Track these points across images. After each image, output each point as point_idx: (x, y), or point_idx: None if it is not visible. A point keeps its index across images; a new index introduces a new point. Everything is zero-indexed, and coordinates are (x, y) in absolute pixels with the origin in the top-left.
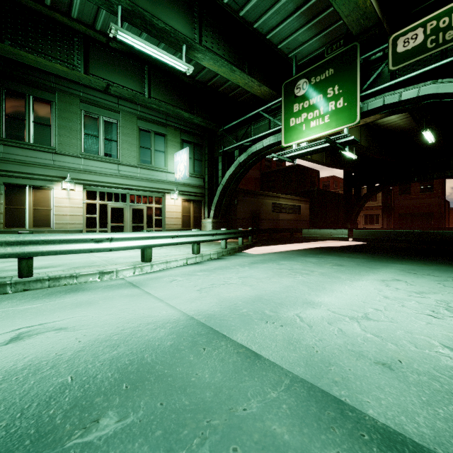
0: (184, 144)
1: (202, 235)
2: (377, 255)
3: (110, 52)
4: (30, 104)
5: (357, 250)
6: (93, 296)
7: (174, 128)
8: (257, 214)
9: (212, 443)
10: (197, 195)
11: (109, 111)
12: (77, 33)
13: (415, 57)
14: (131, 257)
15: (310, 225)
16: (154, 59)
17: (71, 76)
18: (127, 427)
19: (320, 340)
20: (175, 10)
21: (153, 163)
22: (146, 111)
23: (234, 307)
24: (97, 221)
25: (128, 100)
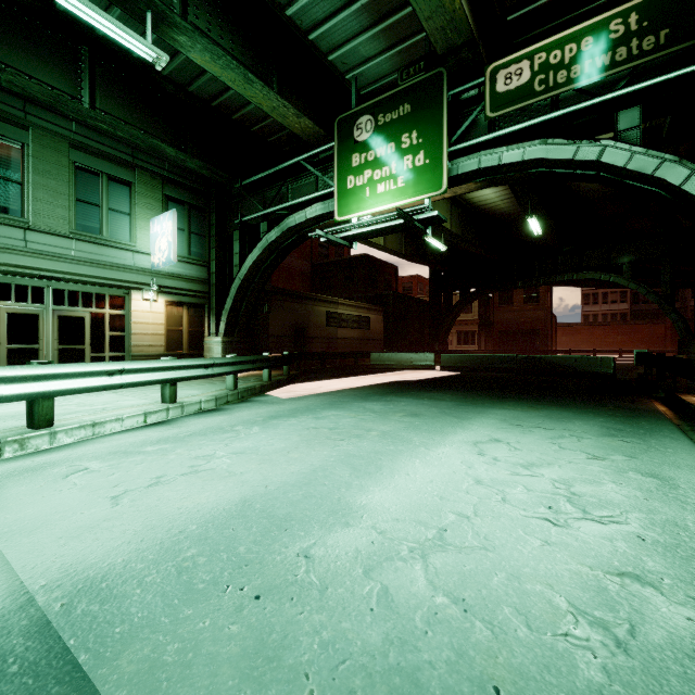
0: (170, 205)
1: (181, 367)
2: (471, 394)
3: None
4: None
5: (445, 385)
6: None
7: (150, 173)
8: (302, 328)
9: None
10: (195, 294)
11: (2, 122)
12: None
13: (520, 102)
14: (16, 416)
15: (384, 346)
16: (102, 36)
17: None
18: None
19: (333, 638)
20: None
21: (106, 234)
22: (89, 135)
23: (171, 544)
24: None
25: (48, 107)
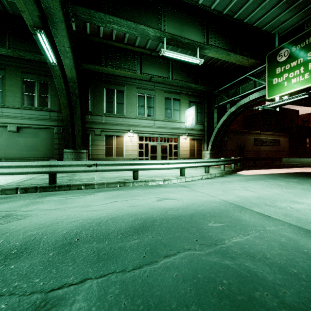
0: (191, 104)
1: (210, 161)
2: None
3: (152, 58)
4: (115, 94)
5: None
6: (171, 189)
7: (185, 94)
8: (242, 147)
9: (260, 232)
10: (199, 135)
11: (149, 91)
12: (137, 53)
13: None
14: (171, 173)
15: (289, 155)
16: None
17: (134, 76)
18: (225, 225)
19: (304, 216)
20: (193, 29)
21: (173, 118)
22: (168, 87)
23: (247, 199)
24: (143, 153)
25: (159, 82)
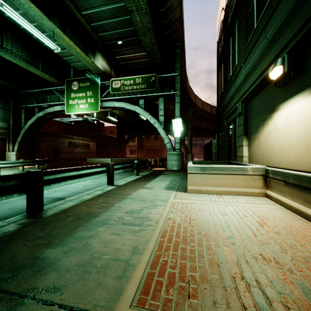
0: None
1: (2, 163)
2: None
3: None
4: None
5: None
6: None
7: None
8: (57, 148)
9: None
10: (1, 134)
11: None
12: None
13: (118, 91)
14: None
15: (96, 155)
16: None
17: None
18: None
19: None
20: None
21: None
22: None
23: None
24: None
25: None
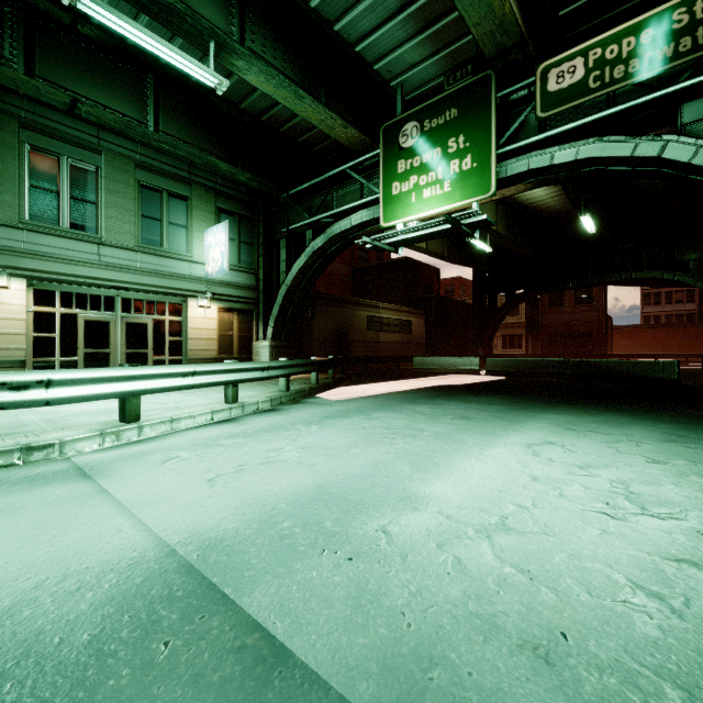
0: (222, 216)
1: (242, 370)
2: (520, 399)
3: (80, 43)
4: None
5: (492, 390)
6: None
7: (204, 188)
8: (344, 333)
9: None
10: (244, 301)
11: (80, 149)
12: None
13: (573, 101)
14: (106, 412)
15: (425, 350)
16: (165, 64)
17: None
18: None
19: (419, 591)
20: None
21: (166, 246)
22: (152, 155)
23: (268, 517)
24: (56, 345)
25: (118, 132)
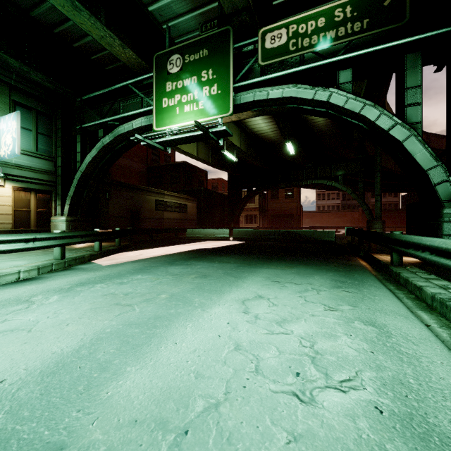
0: (17, 108)
1: None
2: (249, 257)
3: None
4: None
5: (233, 251)
6: None
7: None
8: (137, 211)
9: None
10: (42, 182)
11: None
12: None
13: (280, 57)
14: None
15: (197, 224)
16: None
17: None
18: None
19: None
20: None
21: None
22: None
23: None
24: None
25: None
